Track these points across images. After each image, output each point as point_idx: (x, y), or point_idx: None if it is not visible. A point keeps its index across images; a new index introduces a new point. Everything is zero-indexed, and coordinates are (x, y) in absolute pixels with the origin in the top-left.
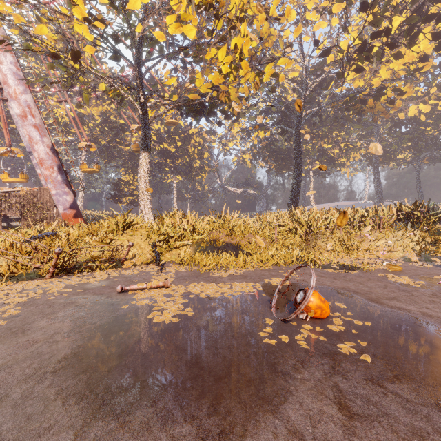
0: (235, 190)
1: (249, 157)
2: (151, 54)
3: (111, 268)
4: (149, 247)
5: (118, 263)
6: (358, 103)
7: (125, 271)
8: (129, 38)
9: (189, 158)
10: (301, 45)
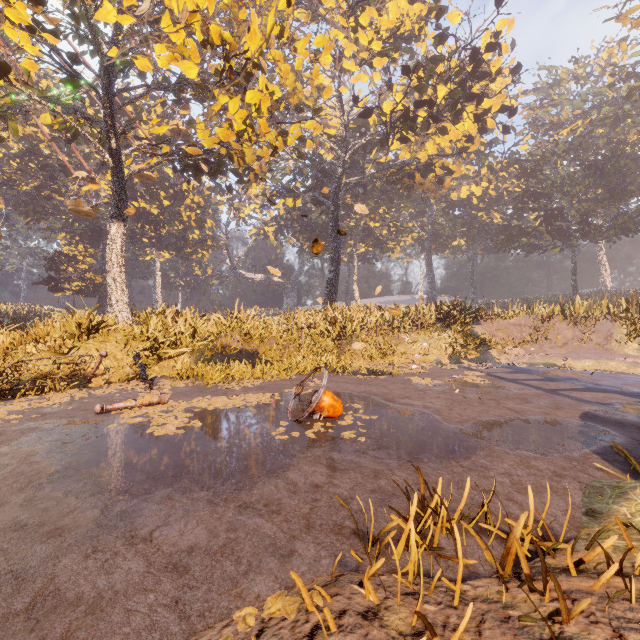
0: (253, 276)
1: (273, 230)
2: (125, 75)
3: (73, 388)
4: (130, 358)
5: (82, 381)
6: (406, 177)
7: (97, 391)
8: (87, 42)
9: (181, 225)
10: (340, 94)
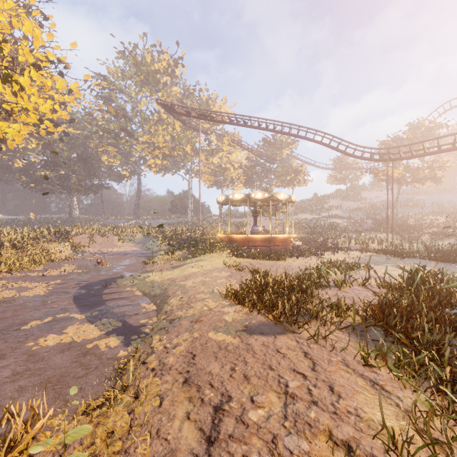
0: None
1: None
2: None
3: None
4: None
5: None
6: None
7: None
8: None
9: None
10: None
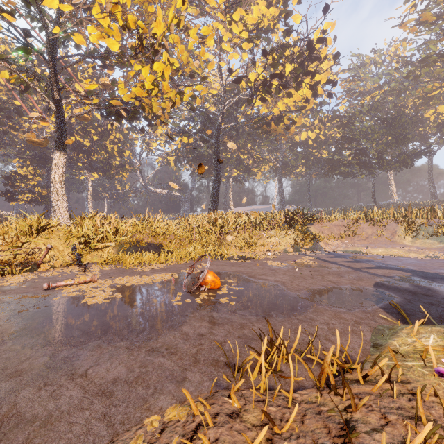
0: (159, 191)
1: (173, 159)
2: (65, 46)
3: (26, 272)
4: (69, 250)
5: (33, 267)
6: (265, 124)
7: (44, 274)
8: (36, 20)
9: (107, 154)
10: (220, 66)
